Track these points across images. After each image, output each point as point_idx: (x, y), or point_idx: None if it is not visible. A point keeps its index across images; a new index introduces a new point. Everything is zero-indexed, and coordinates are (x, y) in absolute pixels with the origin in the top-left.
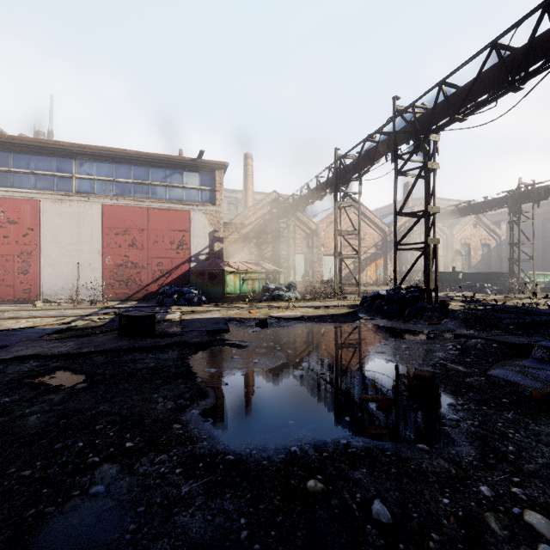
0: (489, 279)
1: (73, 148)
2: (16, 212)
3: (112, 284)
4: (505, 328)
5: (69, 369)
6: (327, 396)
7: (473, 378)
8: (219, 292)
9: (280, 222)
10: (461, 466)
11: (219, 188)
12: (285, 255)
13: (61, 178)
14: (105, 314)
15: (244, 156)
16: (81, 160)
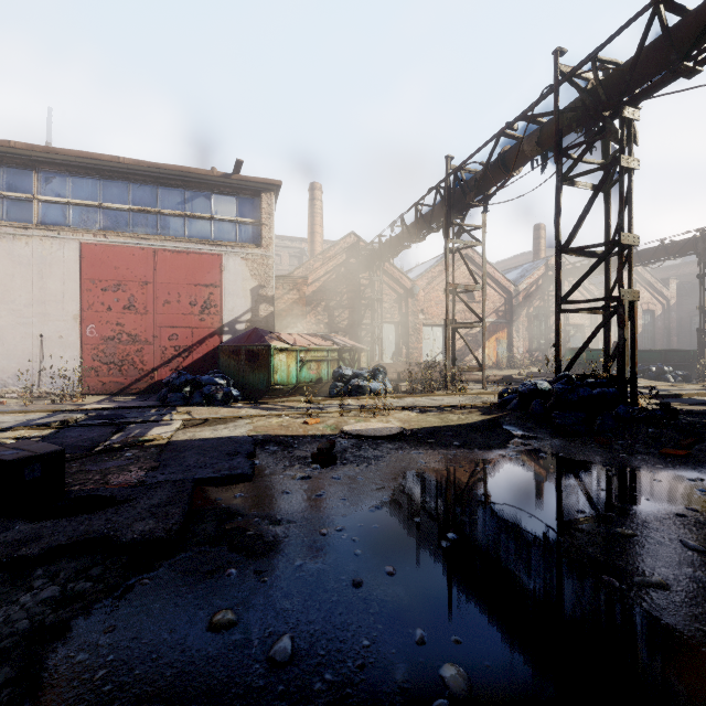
0: (667, 360)
1: (32, 152)
2: None
3: (96, 369)
4: None
5: None
6: None
7: None
8: (263, 382)
9: (361, 277)
10: None
11: (267, 221)
12: (368, 325)
13: (14, 200)
14: (40, 426)
15: (310, 187)
16: (46, 172)
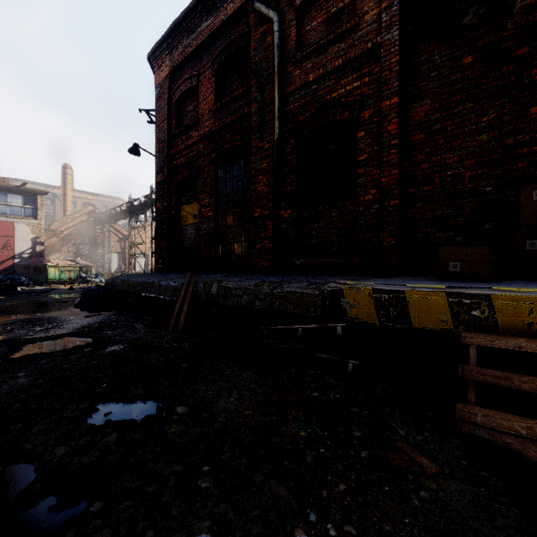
0: None
1: None
2: None
3: None
4: None
5: None
6: None
7: None
8: (43, 279)
9: (97, 228)
10: None
11: (41, 208)
12: (101, 253)
13: None
14: None
15: (63, 166)
16: None
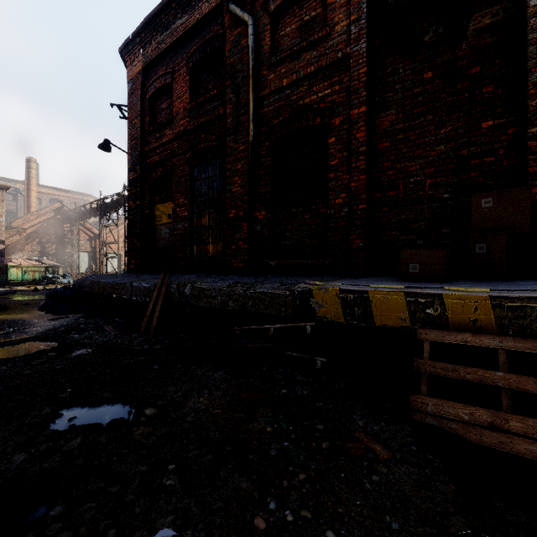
0: None
1: None
2: None
3: None
4: None
5: None
6: None
7: None
8: (3, 280)
9: (64, 226)
10: None
11: (1, 203)
12: (70, 253)
13: None
14: None
15: (26, 160)
16: None
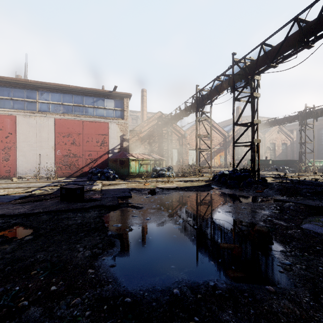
0: (287, 164)
1: (36, 84)
2: (1, 123)
3: (60, 167)
4: (305, 195)
5: (23, 225)
6: (197, 245)
7: (292, 230)
8: (126, 172)
9: (163, 129)
10: (302, 306)
11: (126, 109)
12: (166, 150)
13: (29, 102)
14: (54, 186)
15: (141, 91)
16: (41, 91)
